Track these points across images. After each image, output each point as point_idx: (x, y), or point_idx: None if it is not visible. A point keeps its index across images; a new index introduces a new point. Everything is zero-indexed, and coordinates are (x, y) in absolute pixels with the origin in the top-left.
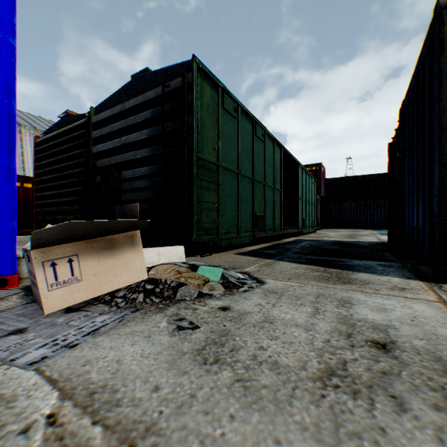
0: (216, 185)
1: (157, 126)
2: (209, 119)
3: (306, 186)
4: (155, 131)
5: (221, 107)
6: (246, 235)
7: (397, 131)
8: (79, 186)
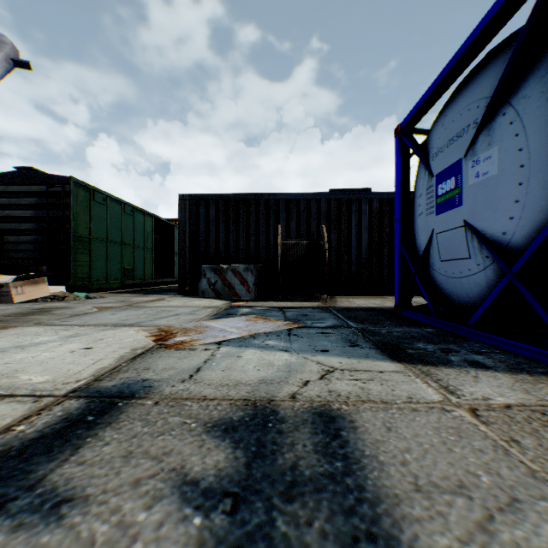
0: (89, 250)
1: (42, 210)
2: (84, 210)
3: None
4: (40, 214)
5: (93, 201)
6: (115, 282)
7: None
8: None
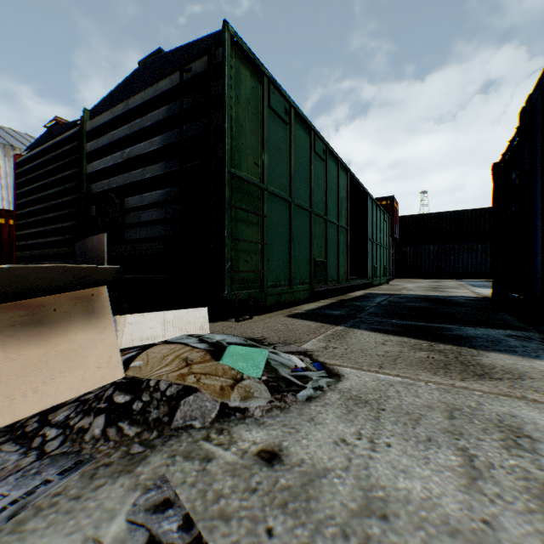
0: (260, 217)
1: (173, 130)
2: (250, 121)
3: (377, 223)
4: (170, 138)
5: (266, 104)
6: (301, 288)
7: (511, 144)
8: (71, 220)
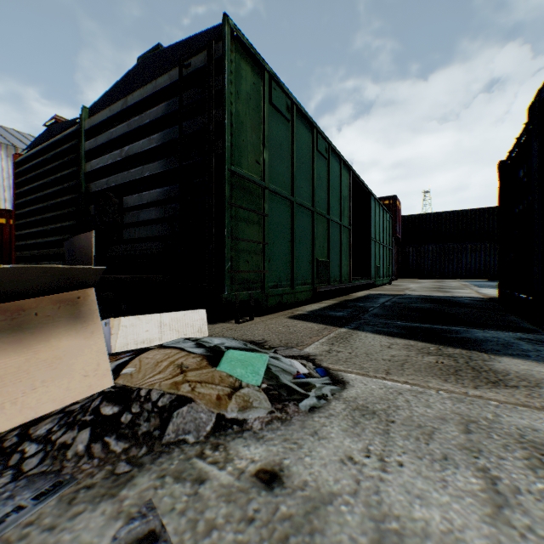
0: (261, 216)
1: (172, 127)
2: (250, 117)
3: (380, 223)
4: (169, 135)
5: (267, 101)
6: (303, 288)
7: (518, 141)
8: (70, 220)
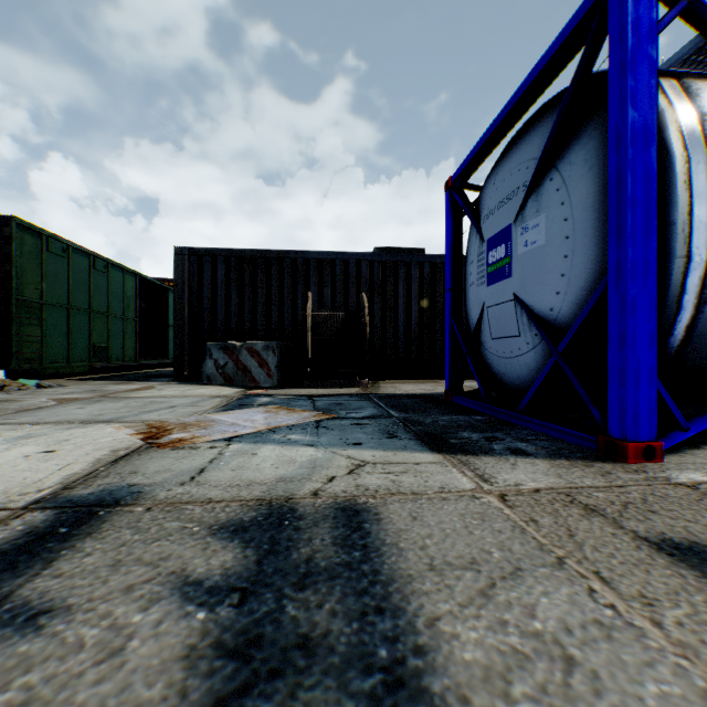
0: (42, 320)
1: None
2: (33, 264)
3: None
4: None
5: (47, 251)
6: (81, 364)
7: None
8: None
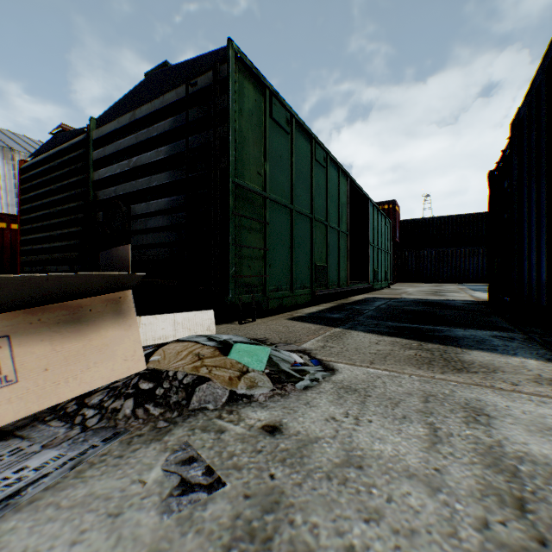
0: (262, 224)
1: (179, 140)
2: (252, 132)
3: (379, 228)
4: (176, 148)
5: (268, 116)
6: (302, 292)
7: (504, 153)
8: (77, 226)
